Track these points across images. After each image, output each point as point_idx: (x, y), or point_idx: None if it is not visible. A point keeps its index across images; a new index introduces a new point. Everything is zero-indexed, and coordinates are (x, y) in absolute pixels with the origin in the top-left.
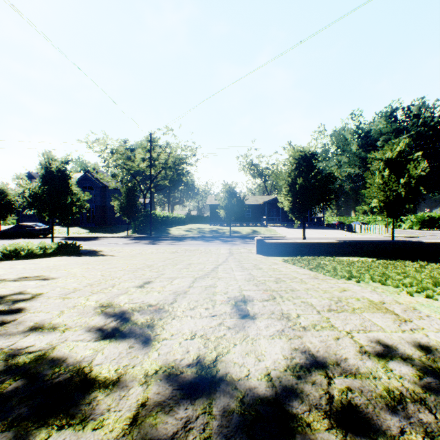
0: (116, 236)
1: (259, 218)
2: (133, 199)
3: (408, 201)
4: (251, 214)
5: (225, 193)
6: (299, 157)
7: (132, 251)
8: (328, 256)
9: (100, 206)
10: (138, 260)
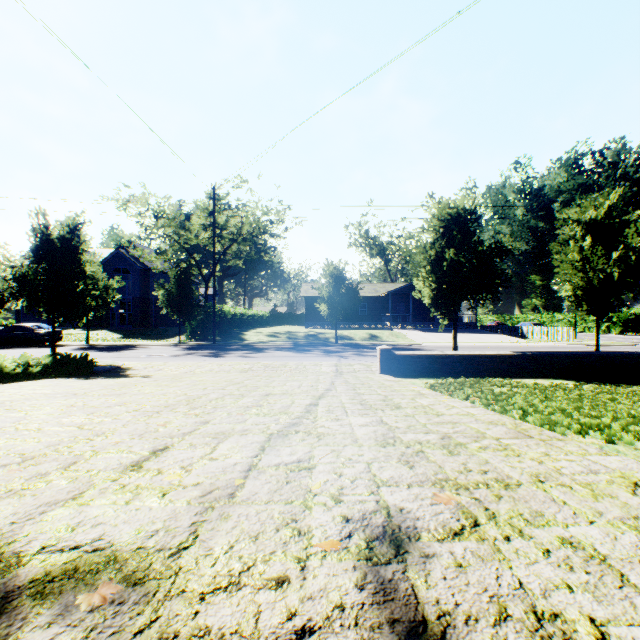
0: (161, 344)
1: (379, 317)
2: (186, 286)
3: (624, 288)
4: (368, 310)
5: (329, 278)
6: (448, 216)
7: (179, 369)
8: (499, 377)
9: (140, 299)
10: (178, 387)
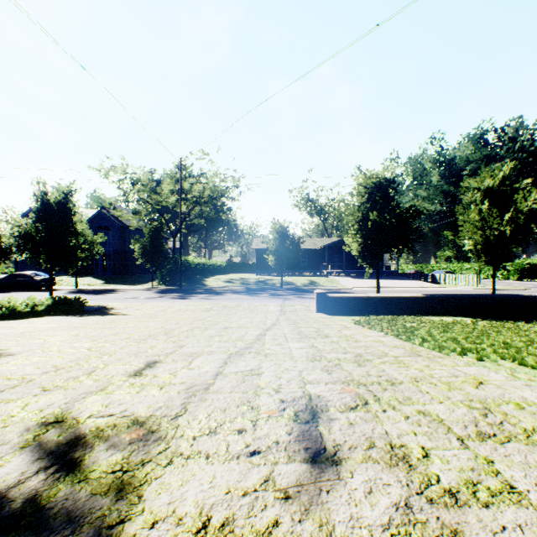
0: (137, 289)
1: (317, 266)
2: (158, 241)
3: (514, 243)
4: (308, 260)
5: (276, 234)
6: (372, 185)
7: (153, 309)
8: (412, 315)
9: (119, 251)
10: (156, 322)
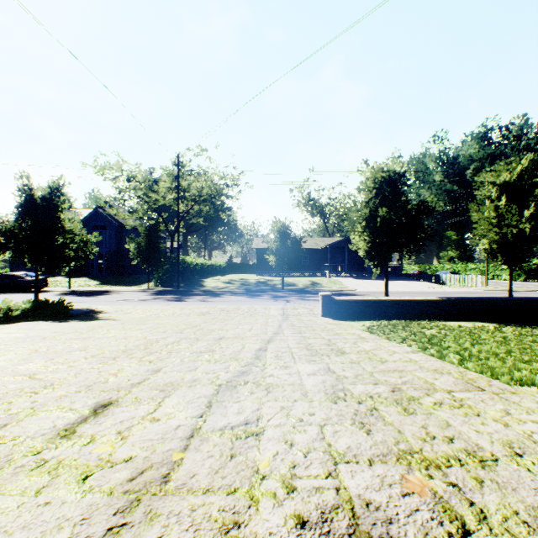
0: (132, 290)
1: (319, 267)
2: (154, 240)
3: (534, 241)
4: (310, 261)
5: (277, 233)
6: (380, 179)
7: (145, 312)
8: (426, 320)
9: (116, 251)
10: (141, 330)
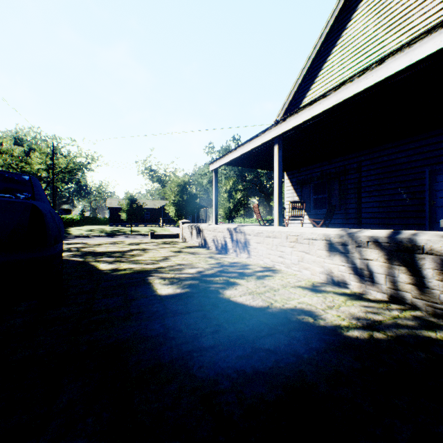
0: None
1: (157, 220)
2: None
3: (234, 211)
4: (150, 216)
5: (128, 200)
6: (178, 183)
7: None
8: None
9: None
10: None
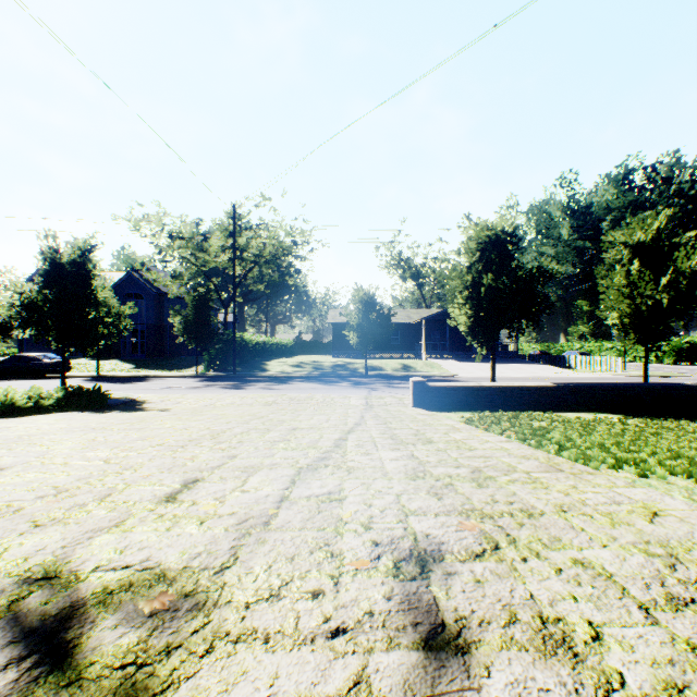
0: (177, 375)
1: (413, 346)
2: (205, 313)
3: (673, 316)
4: (401, 338)
5: (358, 304)
6: (485, 239)
7: (198, 402)
8: (539, 411)
9: (154, 326)
10: (200, 421)
